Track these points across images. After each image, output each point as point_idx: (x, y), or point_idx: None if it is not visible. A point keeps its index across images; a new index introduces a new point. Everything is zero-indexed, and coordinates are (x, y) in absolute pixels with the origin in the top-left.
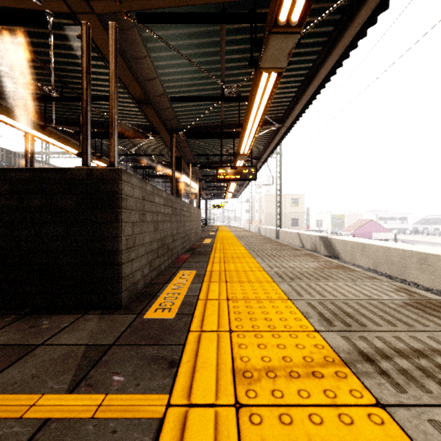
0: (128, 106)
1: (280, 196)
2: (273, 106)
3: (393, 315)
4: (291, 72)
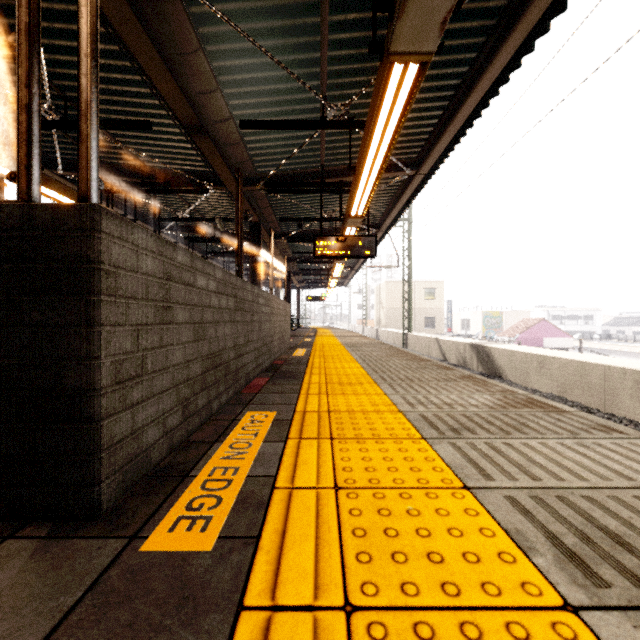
0: (175, 140)
1: (408, 284)
2: (403, 141)
3: None
4: (433, 81)
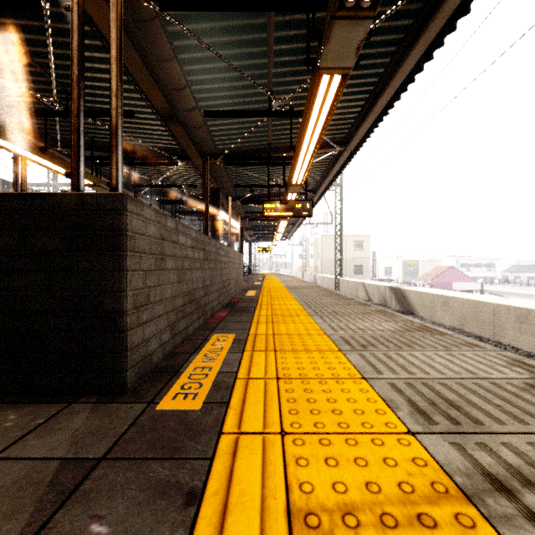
0: (151, 124)
1: (340, 238)
2: (334, 124)
3: (516, 405)
4: (356, 79)
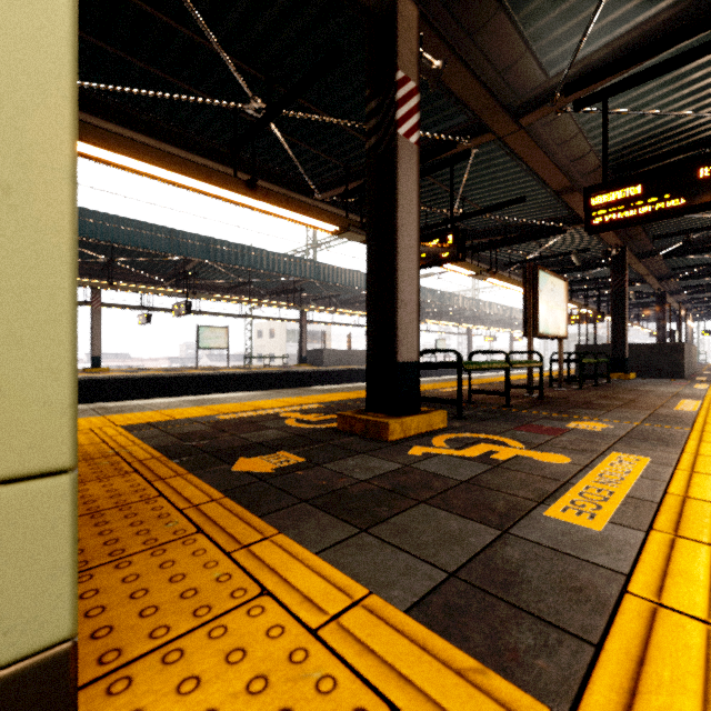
0: None
1: None
2: None
3: None
4: None
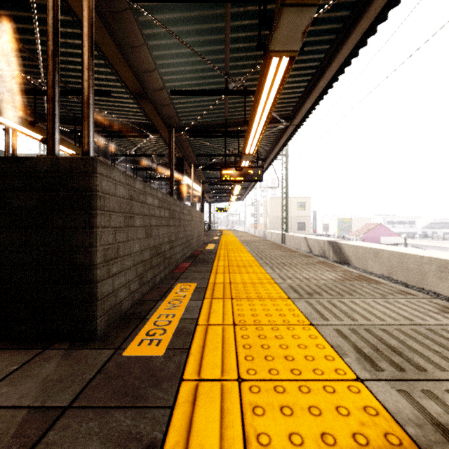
0: (126, 102)
1: (286, 199)
2: (281, 102)
3: None
4: (301, 63)
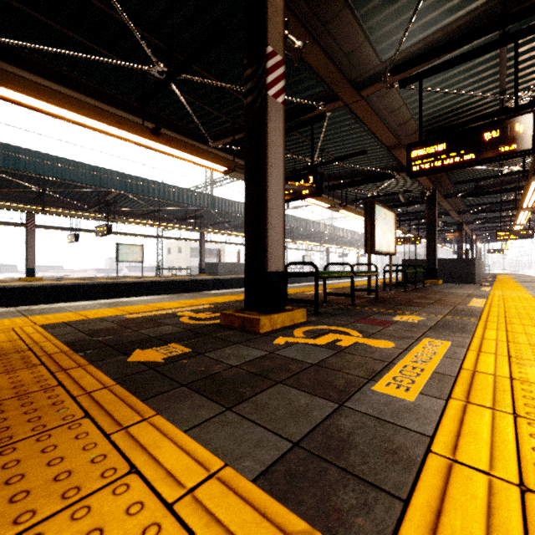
0: None
1: None
2: None
3: None
4: None
